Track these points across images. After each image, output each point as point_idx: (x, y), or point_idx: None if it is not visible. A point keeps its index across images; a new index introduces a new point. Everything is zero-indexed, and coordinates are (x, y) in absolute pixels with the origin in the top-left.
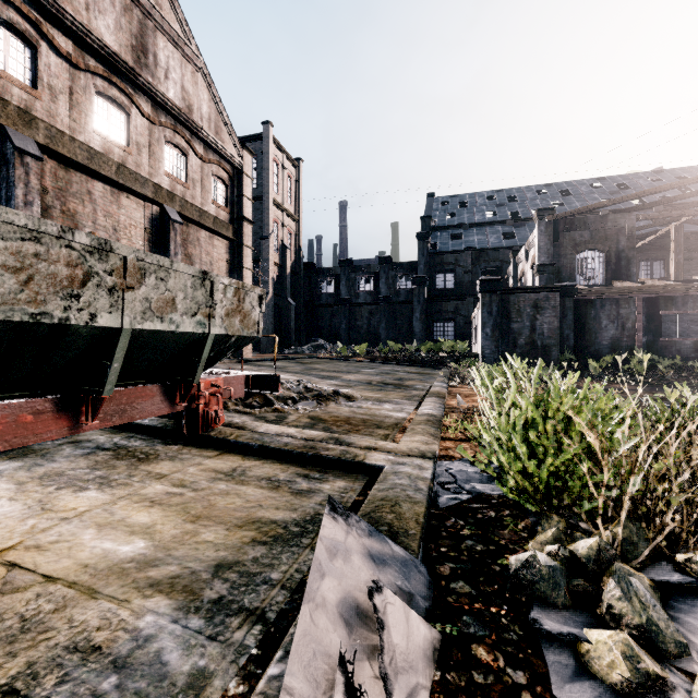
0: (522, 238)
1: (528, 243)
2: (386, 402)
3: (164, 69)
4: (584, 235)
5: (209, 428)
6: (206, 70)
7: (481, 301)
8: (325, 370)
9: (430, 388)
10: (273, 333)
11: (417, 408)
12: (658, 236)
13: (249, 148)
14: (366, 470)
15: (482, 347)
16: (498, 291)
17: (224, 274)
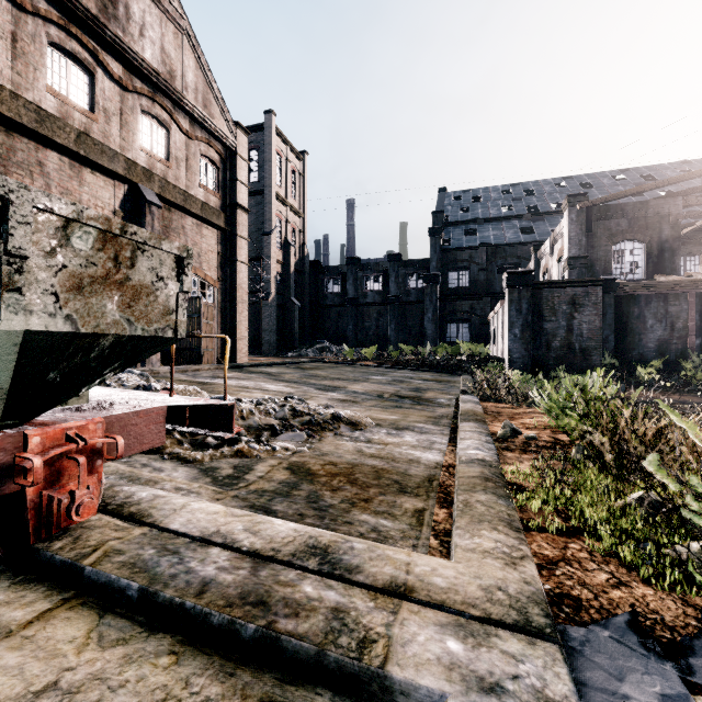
0: (542, 233)
1: (554, 235)
2: (406, 430)
3: (138, 24)
4: (620, 223)
5: (55, 529)
6: (192, 32)
7: (508, 297)
8: (328, 377)
9: (457, 403)
10: (276, 334)
11: (451, 441)
12: (695, 228)
13: (243, 127)
14: (394, 699)
15: (510, 350)
16: (529, 286)
17: (214, 267)
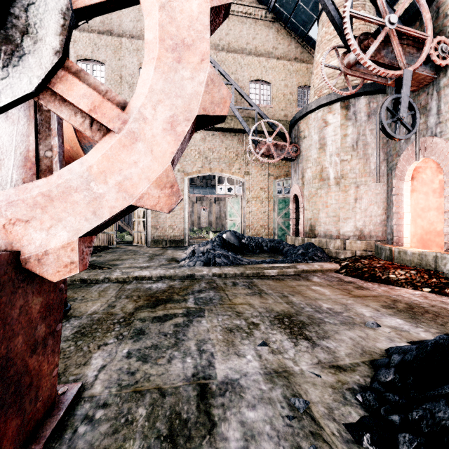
0: None
1: None
2: None
3: None
4: None
5: None
6: None
7: None
8: None
9: None
10: None
11: None
12: None
13: None
14: None
15: None
16: None
17: None
